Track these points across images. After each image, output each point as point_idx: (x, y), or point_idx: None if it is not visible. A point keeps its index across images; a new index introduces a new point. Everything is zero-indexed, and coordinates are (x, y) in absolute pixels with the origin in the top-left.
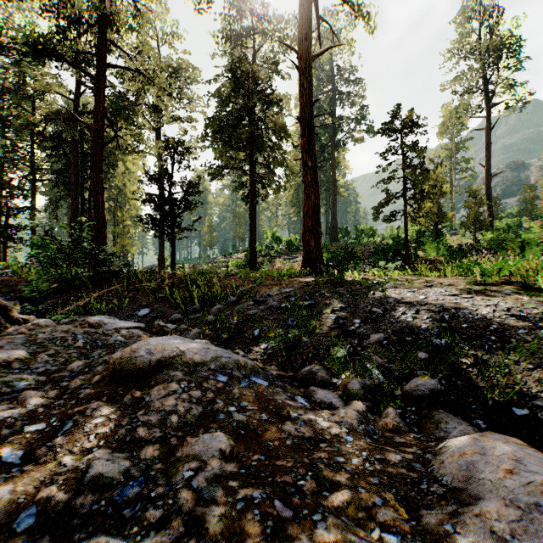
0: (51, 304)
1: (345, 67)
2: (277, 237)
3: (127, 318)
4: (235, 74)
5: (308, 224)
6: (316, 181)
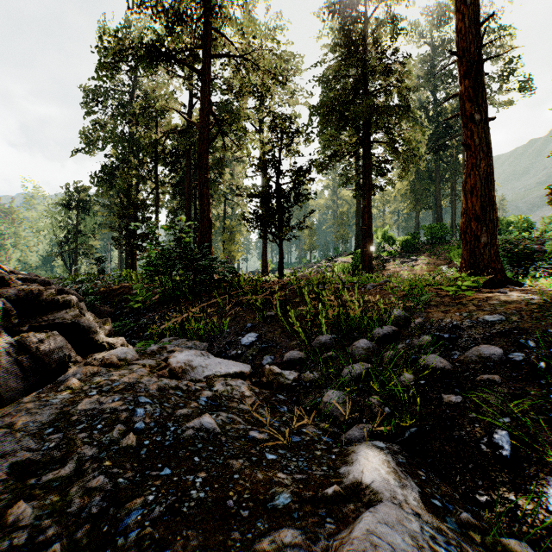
0: (151, 317)
1: (483, 15)
2: (389, 237)
3: (228, 347)
4: (349, 37)
5: (475, 208)
6: (487, 141)
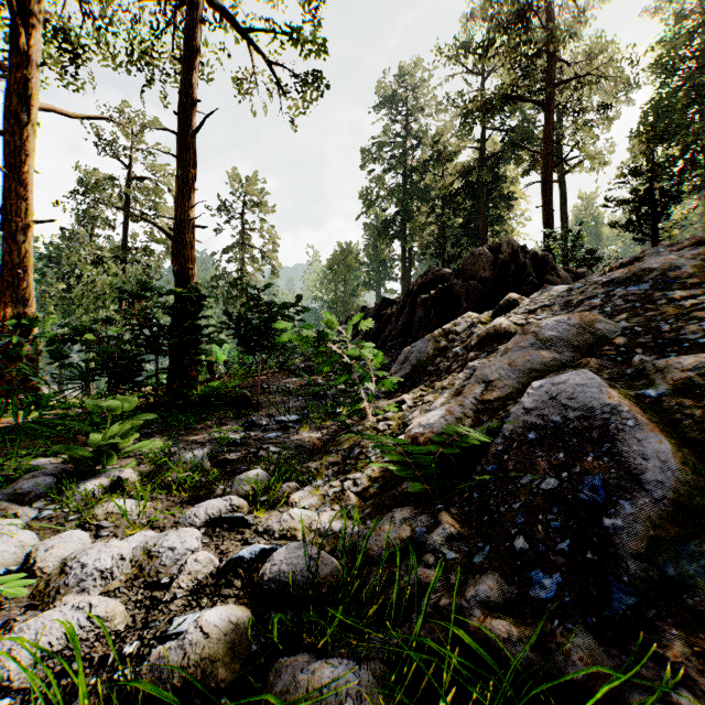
0: None
1: None
2: None
3: None
4: None
5: None
6: None
